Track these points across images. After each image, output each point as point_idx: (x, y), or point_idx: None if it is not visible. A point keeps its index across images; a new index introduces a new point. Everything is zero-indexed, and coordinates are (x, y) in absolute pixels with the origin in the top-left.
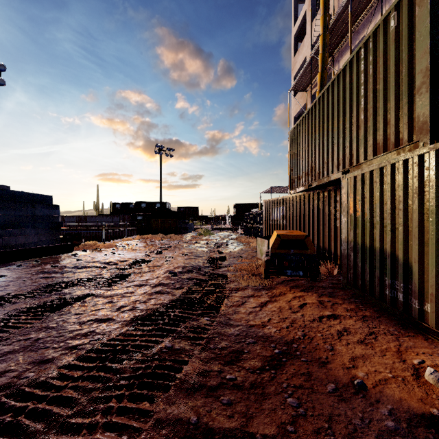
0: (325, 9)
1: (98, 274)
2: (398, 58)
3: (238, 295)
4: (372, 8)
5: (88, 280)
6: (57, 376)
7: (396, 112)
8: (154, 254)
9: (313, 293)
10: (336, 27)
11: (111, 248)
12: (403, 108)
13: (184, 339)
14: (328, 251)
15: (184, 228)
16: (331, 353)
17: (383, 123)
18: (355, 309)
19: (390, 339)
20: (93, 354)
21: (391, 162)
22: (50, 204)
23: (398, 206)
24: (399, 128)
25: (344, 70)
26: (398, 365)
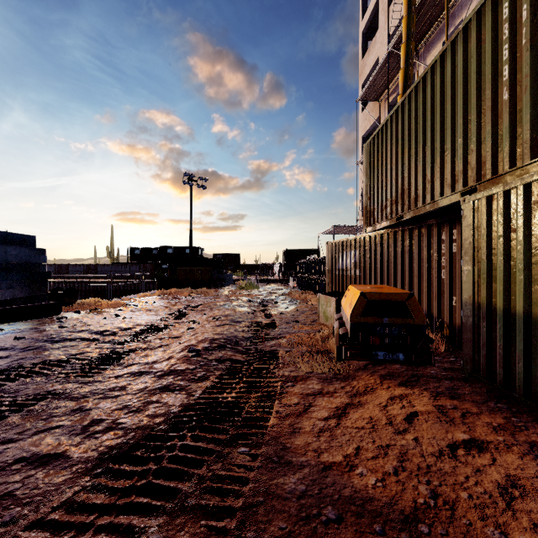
0: None
1: (79, 353)
2: None
3: (297, 391)
4: None
5: (58, 365)
6: None
7: None
8: (174, 318)
9: (422, 389)
10: (424, 8)
11: (117, 308)
12: None
13: (193, 517)
14: (428, 315)
15: (221, 279)
16: None
17: None
18: (507, 425)
19: None
20: None
21: None
22: (31, 248)
23: None
24: None
25: (466, 29)
26: None
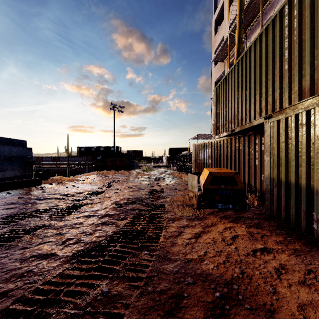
0: None
1: (55, 205)
2: None
3: (174, 225)
4: None
5: (45, 211)
6: None
7: None
8: (106, 187)
9: (242, 224)
10: (249, 9)
11: (73, 182)
12: None
13: (122, 281)
14: (248, 185)
15: (132, 165)
16: (275, 298)
17: (309, 69)
18: (284, 241)
19: None
20: (20, 306)
21: None
22: (24, 147)
23: None
24: None
25: (267, 29)
26: None
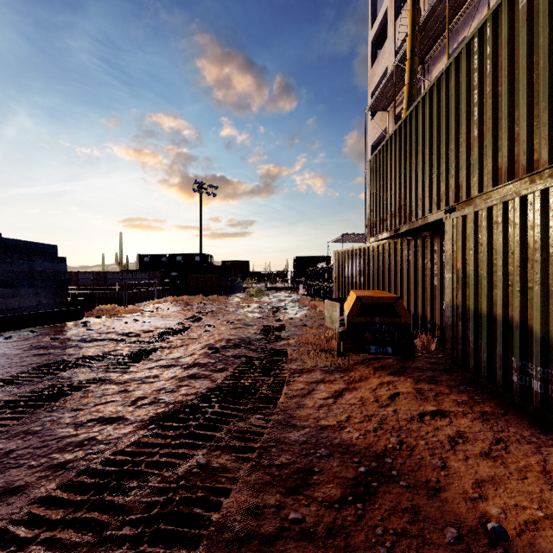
0: (414, 1)
1: (112, 350)
2: (532, 45)
3: (302, 379)
4: (476, 0)
5: (97, 359)
6: (25, 518)
7: (528, 122)
8: (190, 322)
9: (407, 377)
10: (428, 25)
11: (134, 314)
12: (540, 116)
13: (225, 451)
14: (423, 318)
15: (231, 287)
16: (444, 473)
17: (507, 140)
18: (469, 401)
19: (528, 451)
20: (87, 479)
21: (521, 193)
22: (54, 256)
23: (533, 256)
24: (533, 145)
25: (448, 70)
26: (549, 496)
